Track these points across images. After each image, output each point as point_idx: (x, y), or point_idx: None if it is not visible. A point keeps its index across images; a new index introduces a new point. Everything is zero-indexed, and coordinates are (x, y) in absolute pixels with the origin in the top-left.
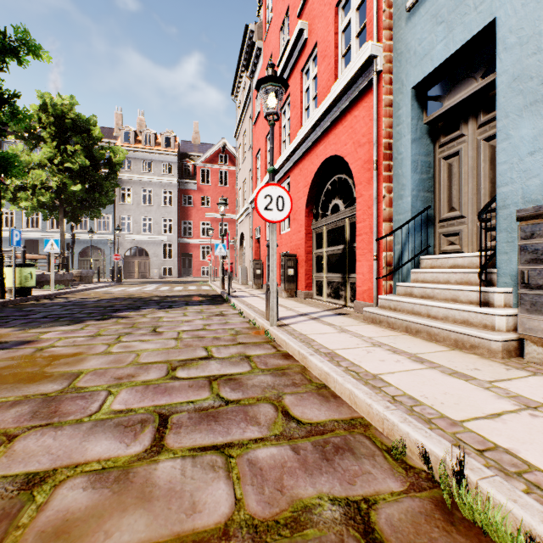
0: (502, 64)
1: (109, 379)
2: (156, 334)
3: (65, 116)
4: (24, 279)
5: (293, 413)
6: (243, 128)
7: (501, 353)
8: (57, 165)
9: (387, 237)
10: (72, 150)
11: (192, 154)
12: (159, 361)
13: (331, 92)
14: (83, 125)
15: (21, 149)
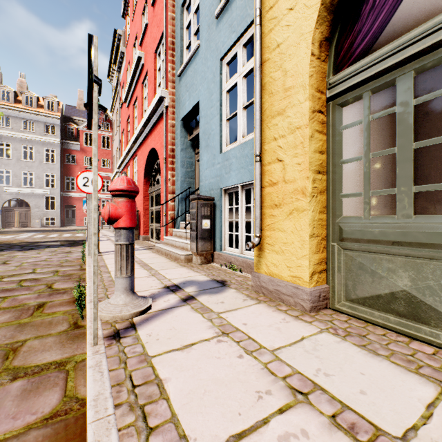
0: (201, 123)
1: None
2: (4, 265)
3: None
4: None
5: (53, 287)
6: (116, 107)
7: (184, 260)
8: None
9: (171, 202)
10: None
11: (76, 119)
12: None
13: (149, 109)
14: None
15: None
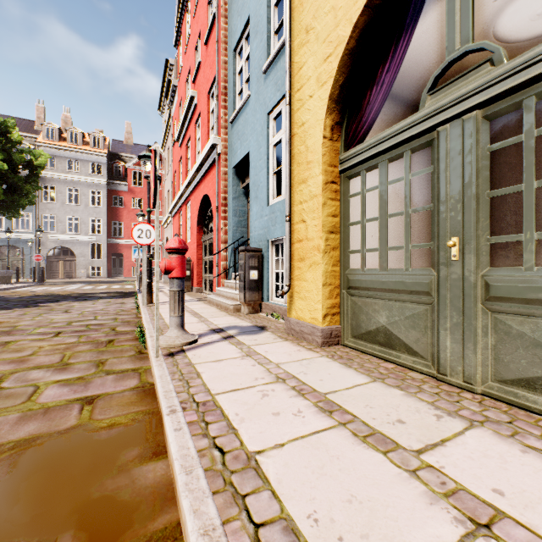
0: (251, 174)
1: (35, 326)
2: (67, 313)
3: None
4: None
5: (117, 329)
6: (168, 144)
7: (233, 310)
8: None
9: (224, 253)
10: None
11: (123, 155)
12: (64, 321)
13: (201, 154)
14: (0, 127)
15: None
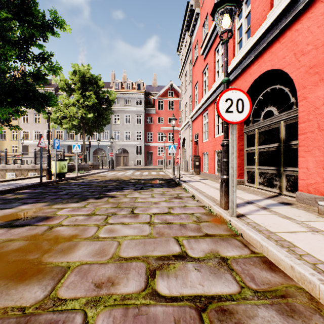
0: None
1: (89, 286)
2: (133, 216)
3: (85, 76)
4: (61, 168)
5: None
6: (185, 71)
7: None
8: (81, 104)
9: None
10: (88, 95)
11: (152, 93)
12: (137, 257)
13: (269, 16)
14: (94, 80)
15: (64, 97)
